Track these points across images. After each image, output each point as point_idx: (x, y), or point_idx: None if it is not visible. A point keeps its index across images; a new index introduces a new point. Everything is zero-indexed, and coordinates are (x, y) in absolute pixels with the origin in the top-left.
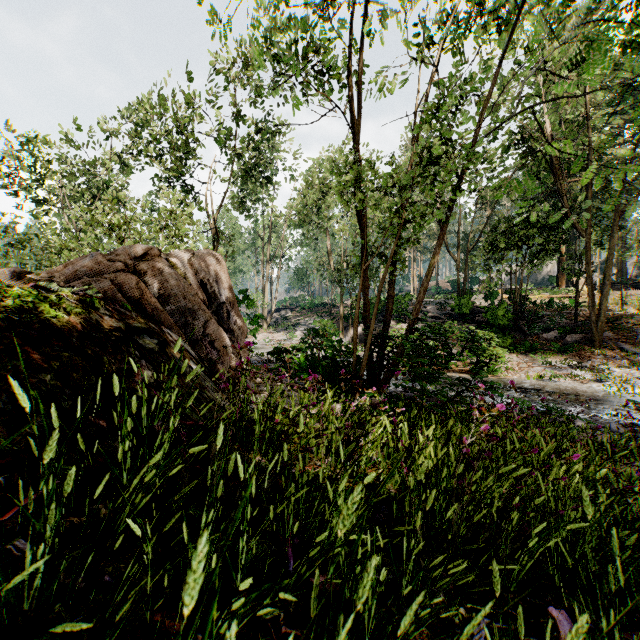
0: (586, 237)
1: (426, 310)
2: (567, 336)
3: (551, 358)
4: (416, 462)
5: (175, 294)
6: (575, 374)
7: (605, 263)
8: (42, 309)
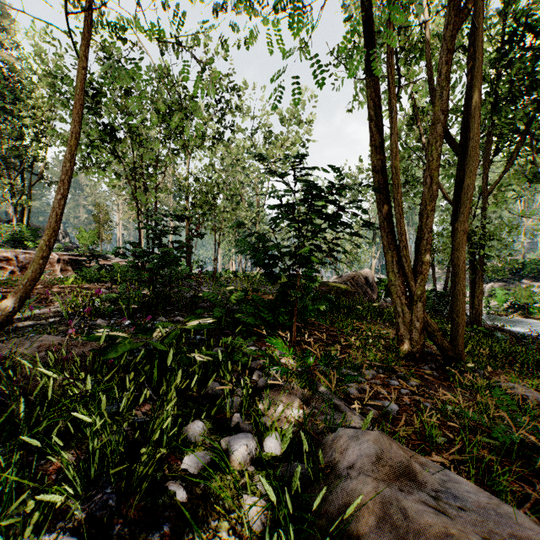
0: None
1: None
2: None
3: None
4: None
5: (360, 283)
6: None
7: None
8: (346, 288)
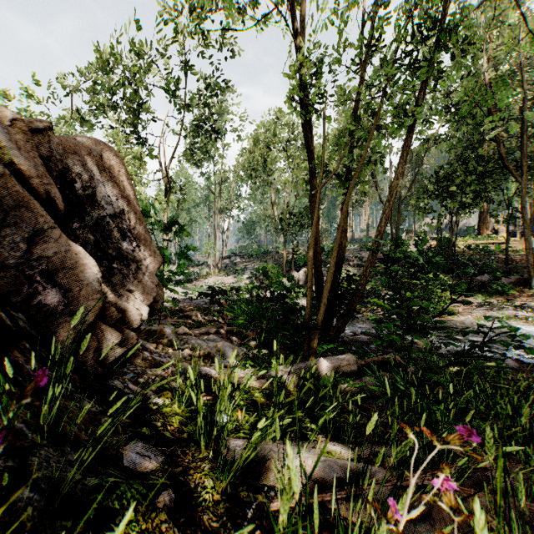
0: (522, 182)
1: (361, 255)
2: (502, 278)
3: (490, 299)
4: None
5: None
6: (522, 315)
7: None
8: None
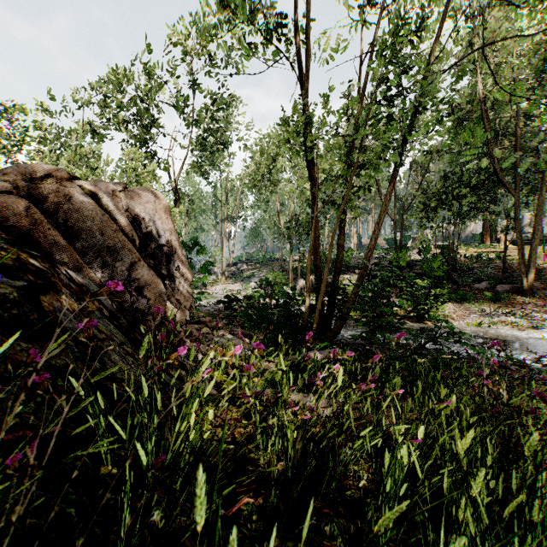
0: (516, 195)
1: None
2: (497, 286)
3: (485, 306)
4: (452, 511)
5: (88, 228)
6: (510, 321)
7: (534, 219)
8: None
